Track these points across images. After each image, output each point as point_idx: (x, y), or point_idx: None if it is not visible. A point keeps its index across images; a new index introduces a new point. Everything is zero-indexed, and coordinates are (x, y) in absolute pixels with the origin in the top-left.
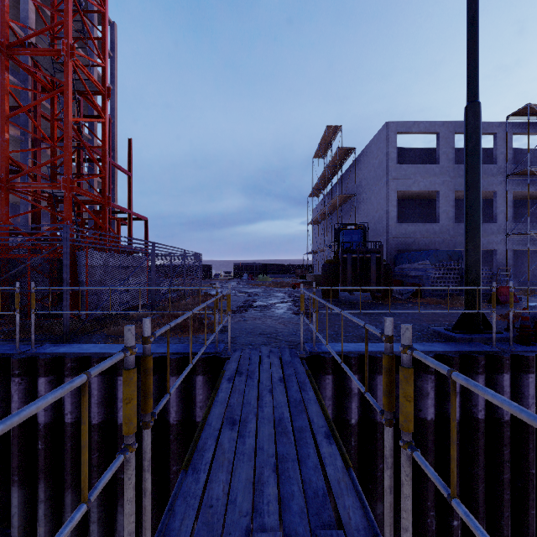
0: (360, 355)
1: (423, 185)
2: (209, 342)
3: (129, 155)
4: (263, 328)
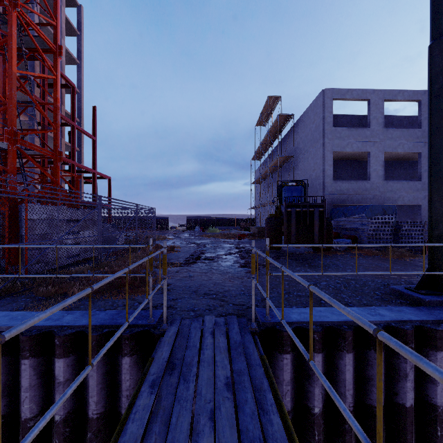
0: (324, 328)
1: (356, 146)
2: (104, 352)
3: (93, 121)
4: (209, 286)
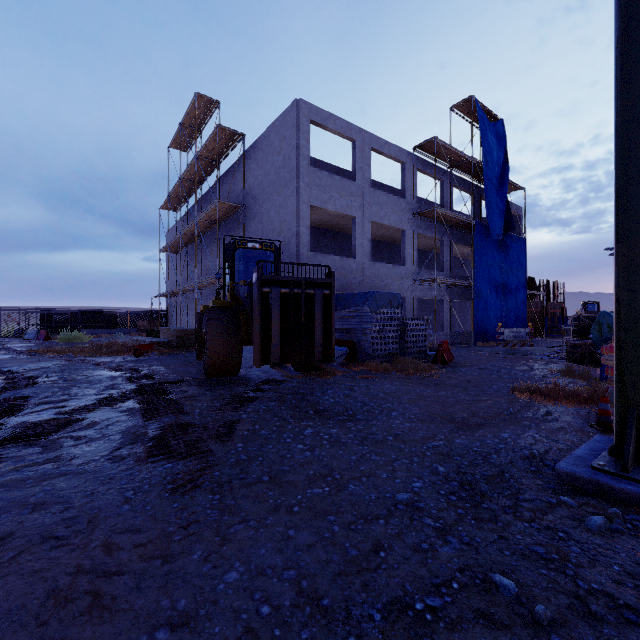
0: None
1: (340, 204)
2: None
3: None
4: None
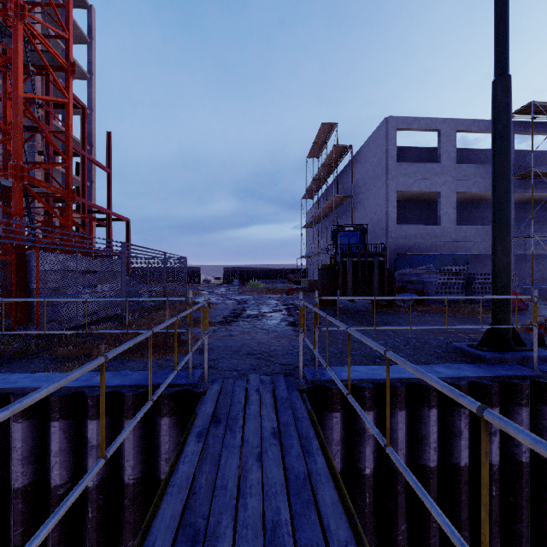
0: (376, 385)
1: (424, 185)
2: (160, 392)
3: (108, 150)
4: (253, 345)
